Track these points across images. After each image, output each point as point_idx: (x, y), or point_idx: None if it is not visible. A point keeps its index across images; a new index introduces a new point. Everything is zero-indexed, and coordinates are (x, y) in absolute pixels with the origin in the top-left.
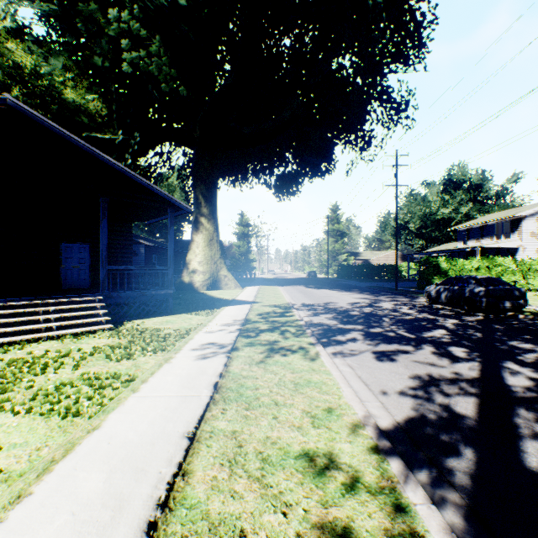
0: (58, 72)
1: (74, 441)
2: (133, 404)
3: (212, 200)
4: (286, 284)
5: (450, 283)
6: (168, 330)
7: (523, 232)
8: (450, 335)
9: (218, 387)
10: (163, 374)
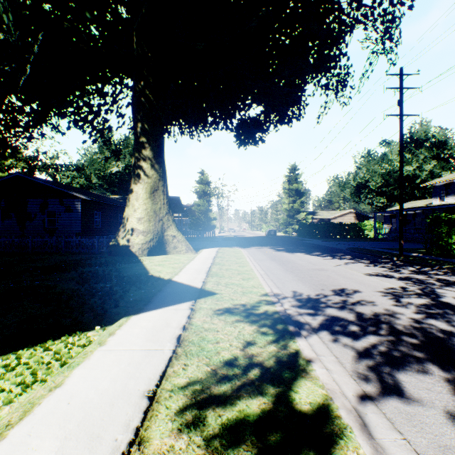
0: None
1: None
2: None
3: (156, 139)
4: (248, 245)
5: None
6: None
7: None
8: None
9: None
10: None
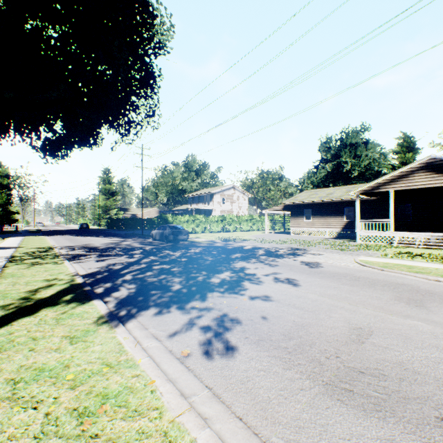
0: None
1: None
2: None
3: None
4: (55, 234)
5: (161, 229)
6: None
7: (215, 201)
8: (142, 251)
9: (0, 276)
10: None
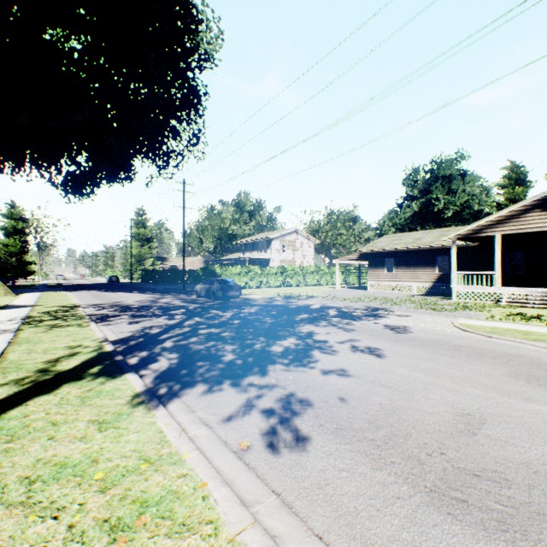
0: None
1: None
2: None
3: None
4: (79, 289)
5: (207, 283)
6: None
7: (273, 249)
8: (185, 311)
9: (13, 342)
10: None
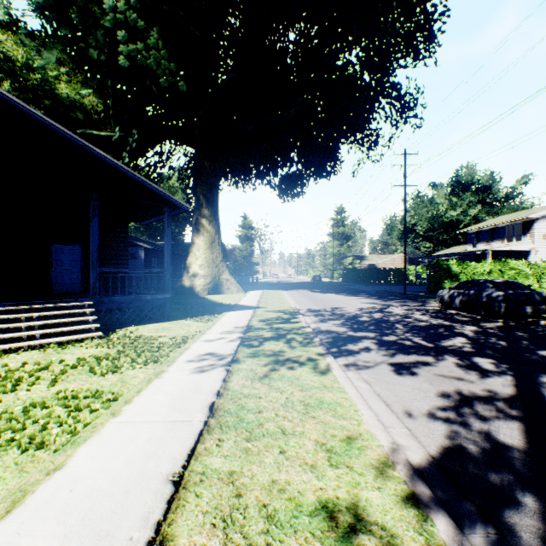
0: (51, 66)
1: (26, 488)
2: (110, 433)
3: (213, 201)
4: (290, 288)
5: (465, 287)
6: (163, 338)
7: (535, 234)
8: (472, 344)
9: (215, 410)
10: (151, 392)
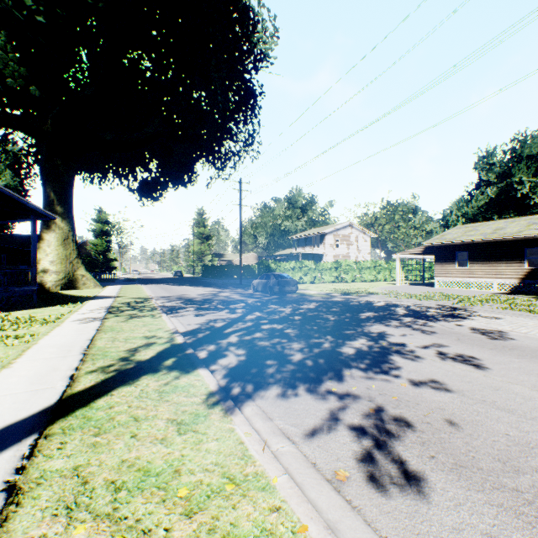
0: None
1: (29, 346)
2: (50, 338)
3: (67, 199)
4: (150, 283)
5: (264, 278)
6: (42, 316)
7: (326, 244)
8: (244, 305)
9: (100, 329)
10: (60, 330)
